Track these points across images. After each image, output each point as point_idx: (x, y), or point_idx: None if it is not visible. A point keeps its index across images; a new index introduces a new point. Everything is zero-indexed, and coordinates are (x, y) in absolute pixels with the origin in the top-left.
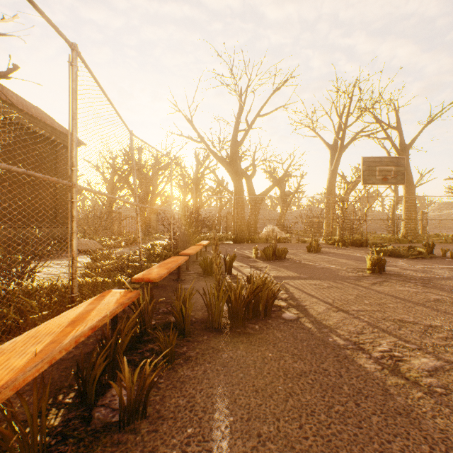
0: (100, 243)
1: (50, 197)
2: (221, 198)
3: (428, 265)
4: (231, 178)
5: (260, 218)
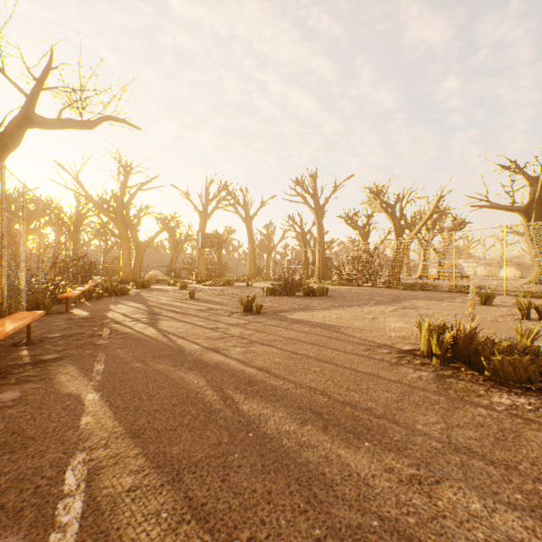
0: None
1: None
2: (108, 241)
3: (213, 287)
4: (119, 231)
5: (155, 262)
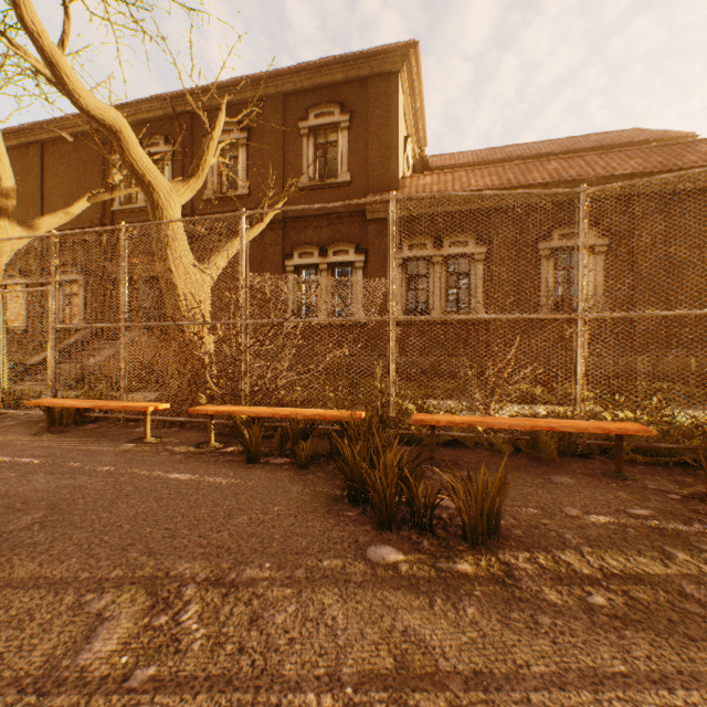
0: None
1: None
2: None
3: None
4: None
5: None
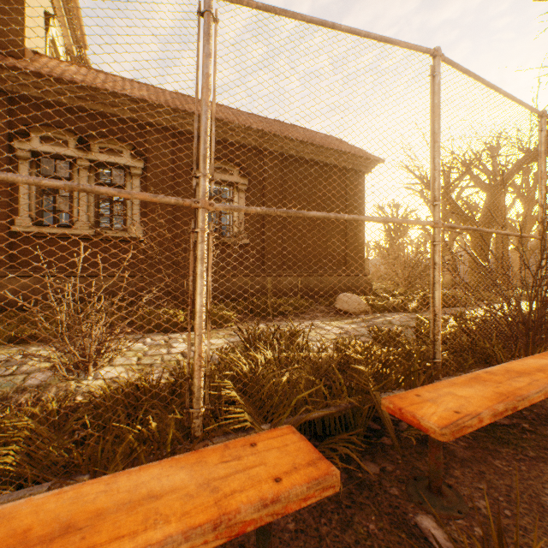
0: (368, 302)
1: (338, 238)
2: None
3: None
4: None
5: None
